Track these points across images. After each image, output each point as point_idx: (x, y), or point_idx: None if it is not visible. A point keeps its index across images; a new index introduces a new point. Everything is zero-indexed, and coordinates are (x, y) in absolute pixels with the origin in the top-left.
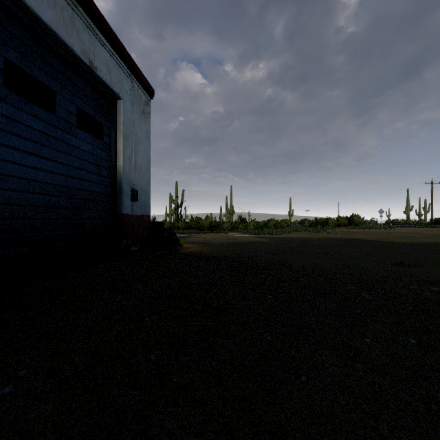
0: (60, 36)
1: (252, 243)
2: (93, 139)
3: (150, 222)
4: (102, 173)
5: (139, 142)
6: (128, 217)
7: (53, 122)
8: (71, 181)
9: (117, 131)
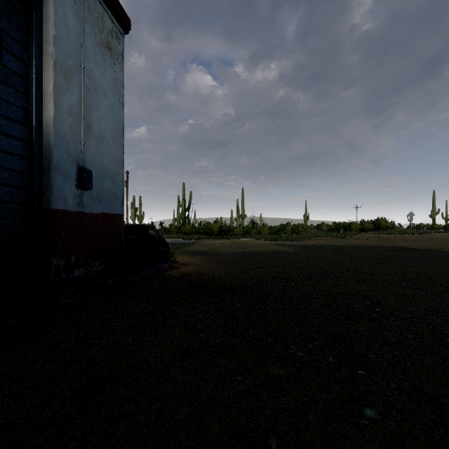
0: None
1: (275, 254)
2: None
3: (123, 225)
4: None
5: (99, 92)
6: (70, 216)
7: None
8: None
9: (43, 56)
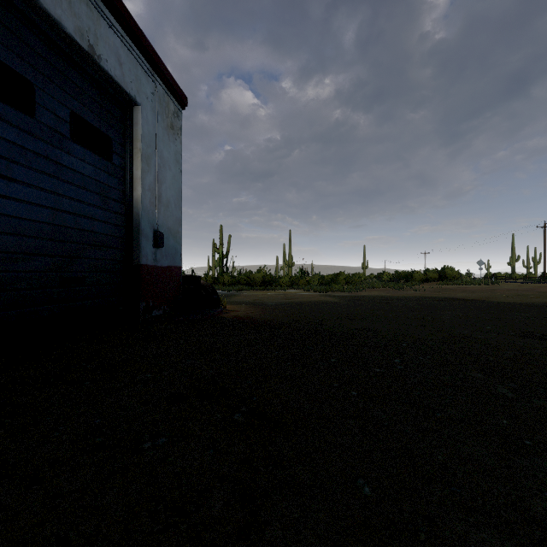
0: (41, 1)
1: (318, 304)
2: (97, 159)
3: (181, 276)
4: (110, 207)
5: (166, 167)
6: (150, 269)
7: (32, 129)
8: (62, 216)
9: (134, 150)
